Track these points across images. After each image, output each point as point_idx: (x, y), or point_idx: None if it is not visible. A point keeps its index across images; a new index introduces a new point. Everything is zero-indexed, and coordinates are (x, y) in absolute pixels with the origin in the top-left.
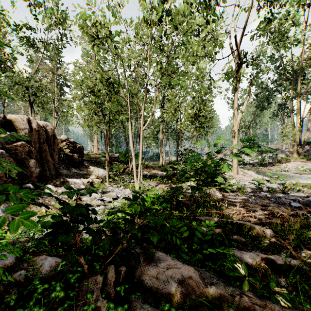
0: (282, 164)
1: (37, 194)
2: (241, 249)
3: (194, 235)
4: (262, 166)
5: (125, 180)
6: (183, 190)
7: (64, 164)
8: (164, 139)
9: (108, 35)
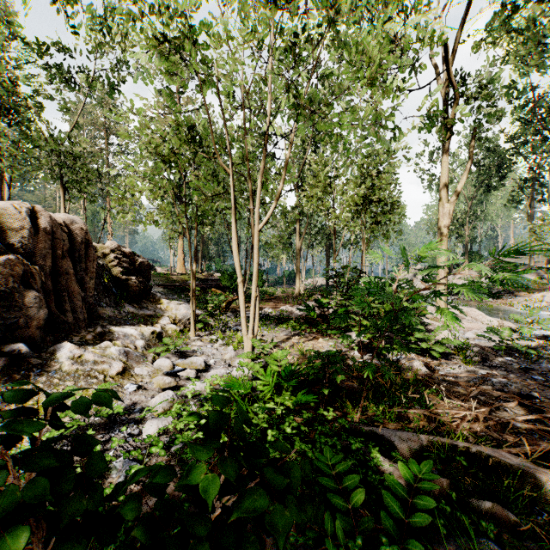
0: (531, 294)
1: (38, 364)
2: (510, 548)
3: (376, 492)
4: (492, 297)
5: (228, 325)
6: (344, 361)
7: (109, 297)
8: (303, 246)
9: (187, 33)
